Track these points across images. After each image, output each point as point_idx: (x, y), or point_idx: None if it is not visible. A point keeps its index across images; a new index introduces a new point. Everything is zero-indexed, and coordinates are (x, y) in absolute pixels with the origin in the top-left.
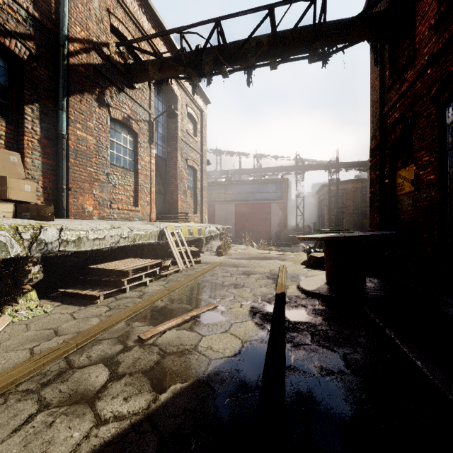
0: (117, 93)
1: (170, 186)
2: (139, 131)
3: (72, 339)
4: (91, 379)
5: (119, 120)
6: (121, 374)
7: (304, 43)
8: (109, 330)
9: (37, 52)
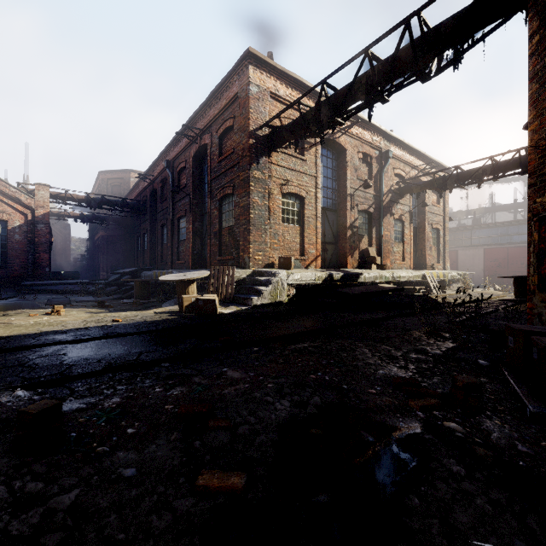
0: (396, 205)
1: (420, 245)
2: (405, 220)
3: None
4: None
5: (397, 219)
6: None
7: (515, 168)
8: None
9: (375, 207)
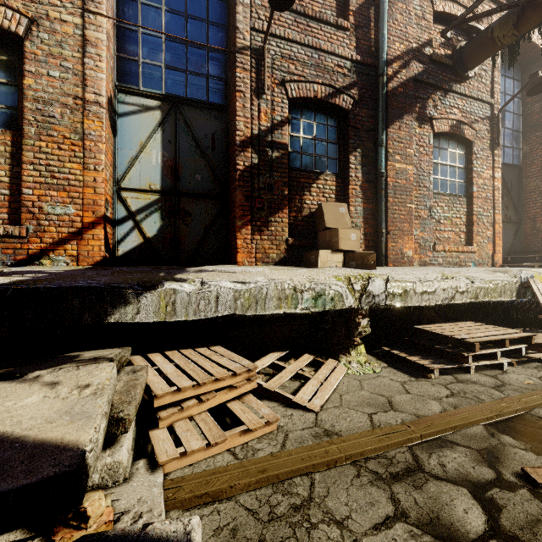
0: (442, 98)
1: (529, 208)
2: (473, 137)
3: (413, 424)
4: (456, 509)
5: (445, 132)
6: (508, 534)
7: None
8: (460, 430)
9: (359, 95)
